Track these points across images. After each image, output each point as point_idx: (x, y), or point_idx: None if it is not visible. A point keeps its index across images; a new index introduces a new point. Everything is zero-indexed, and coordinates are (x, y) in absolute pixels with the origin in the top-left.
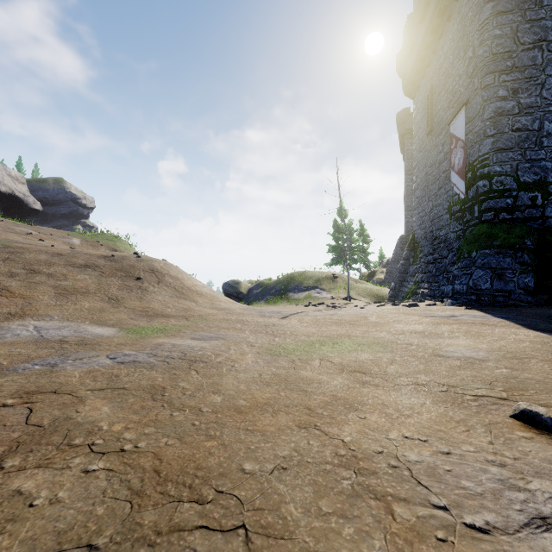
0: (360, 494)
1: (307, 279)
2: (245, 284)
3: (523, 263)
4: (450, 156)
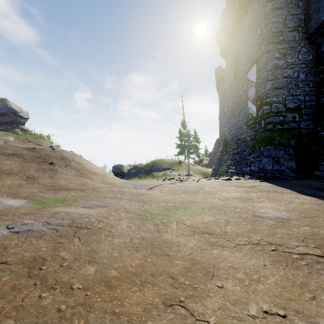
0: None
1: (164, 164)
2: (126, 166)
3: (290, 154)
4: (247, 92)
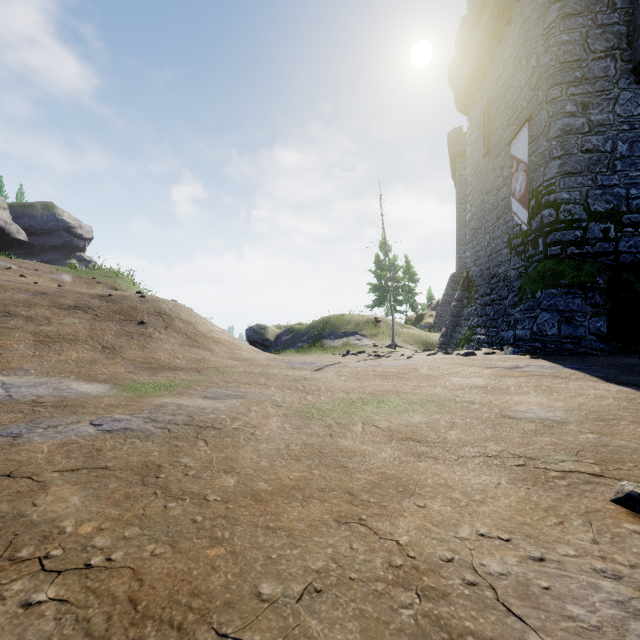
0: (428, 633)
1: (345, 324)
2: (272, 329)
3: (595, 305)
4: (510, 181)
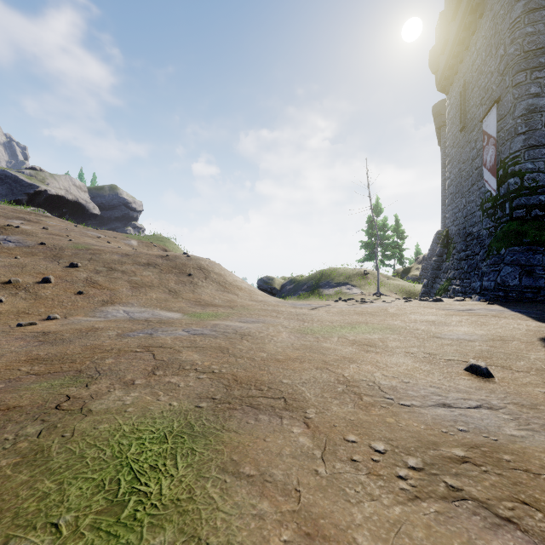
0: (346, 393)
1: (338, 276)
2: (278, 280)
3: None
4: (482, 153)
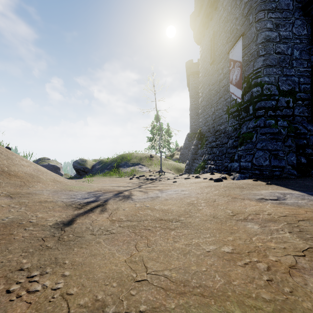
0: None
1: (133, 158)
2: (90, 161)
3: (289, 146)
4: (229, 74)
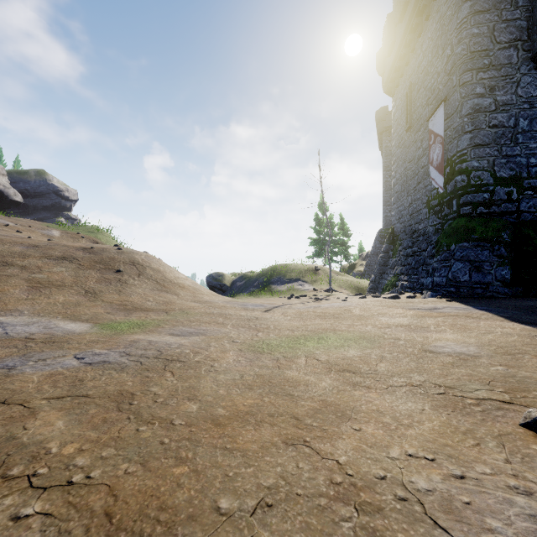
0: None
1: (290, 272)
2: (228, 276)
3: (500, 256)
4: (429, 152)
